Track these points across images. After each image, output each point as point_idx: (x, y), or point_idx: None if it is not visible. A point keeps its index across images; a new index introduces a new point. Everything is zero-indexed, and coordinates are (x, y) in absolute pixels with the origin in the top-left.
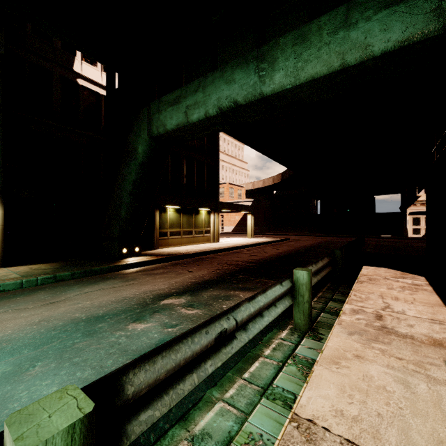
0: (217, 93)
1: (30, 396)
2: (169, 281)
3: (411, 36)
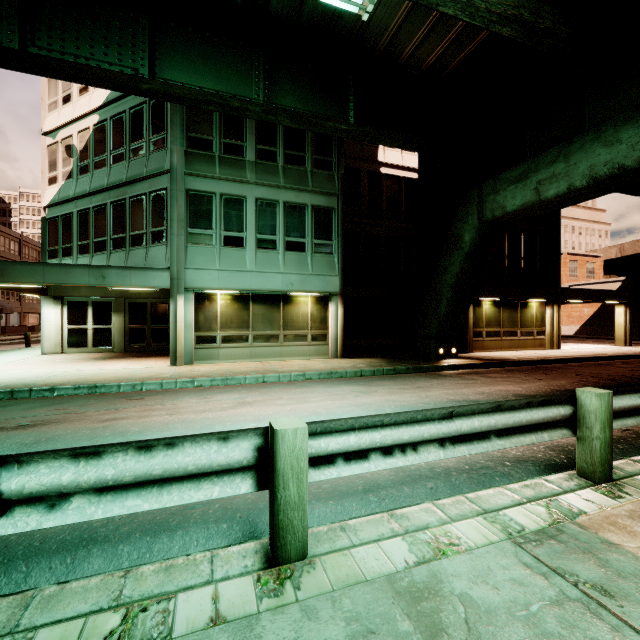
0: (589, 159)
1: None
2: (519, 385)
3: None
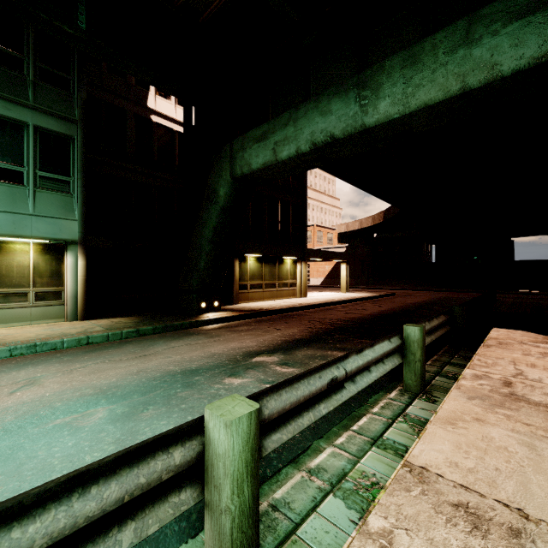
0: (311, 126)
1: (153, 431)
2: (257, 338)
3: None
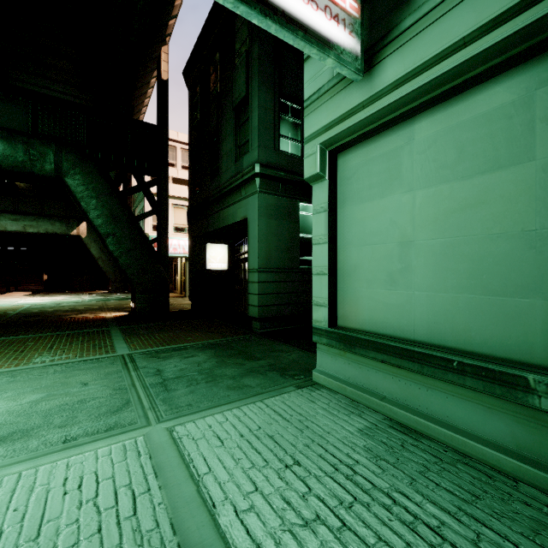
0: None
1: None
2: None
3: (18, 230)
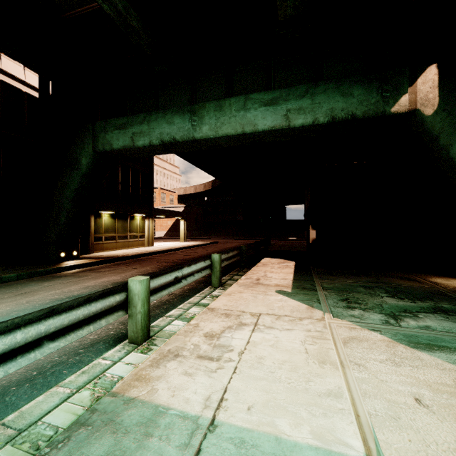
0: (160, 128)
1: None
2: (119, 275)
3: (275, 126)
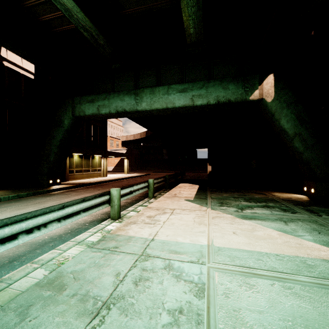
0: (116, 103)
1: None
2: (91, 193)
3: (185, 104)
